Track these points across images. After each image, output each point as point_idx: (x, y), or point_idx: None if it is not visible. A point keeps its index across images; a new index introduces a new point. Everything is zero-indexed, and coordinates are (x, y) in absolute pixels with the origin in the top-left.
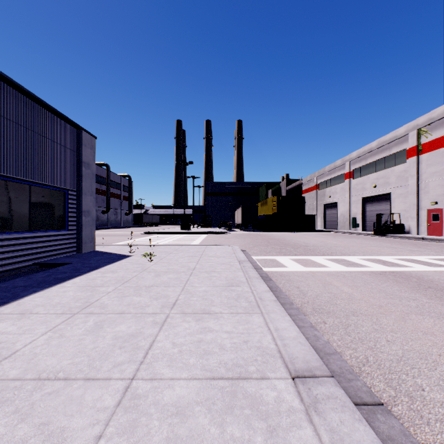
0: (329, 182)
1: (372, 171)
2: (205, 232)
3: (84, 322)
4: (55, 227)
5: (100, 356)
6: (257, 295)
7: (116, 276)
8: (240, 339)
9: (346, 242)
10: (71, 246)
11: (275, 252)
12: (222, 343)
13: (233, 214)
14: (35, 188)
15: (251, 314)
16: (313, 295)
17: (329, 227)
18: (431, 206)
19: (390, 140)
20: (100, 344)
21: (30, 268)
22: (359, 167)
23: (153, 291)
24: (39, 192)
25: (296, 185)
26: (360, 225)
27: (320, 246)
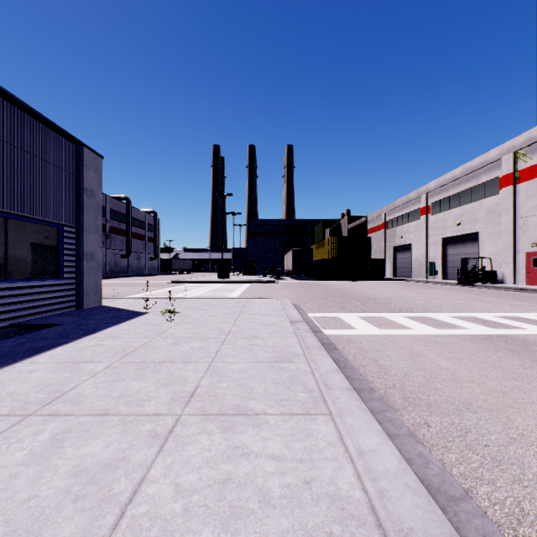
0: (400, 220)
1: (455, 204)
2: (248, 280)
3: (35, 435)
4: (45, 275)
5: (31, 523)
6: (320, 379)
7: (116, 344)
8: (297, 476)
9: (426, 294)
10: (67, 300)
11: (337, 308)
12: (265, 487)
13: (282, 258)
14: (14, 222)
15: (313, 416)
16: (400, 373)
17: (400, 274)
18: (532, 248)
19: (478, 166)
20: (42, 489)
21: (4, 331)
22: (438, 200)
23: (164, 371)
24: (21, 227)
25: (360, 223)
26: (440, 272)
27: (394, 299)
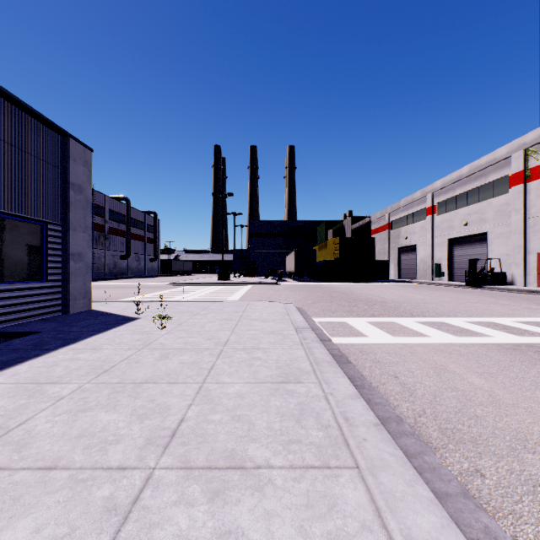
0: (405, 220)
1: (462, 204)
2: (249, 282)
3: None
4: (26, 277)
5: None
6: (337, 409)
7: (94, 358)
8: None
9: (435, 296)
10: (51, 304)
11: (343, 312)
12: None
13: (284, 259)
14: None
15: (335, 472)
16: (428, 394)
17: (405, 276)
18: None
19: (486, 164)
20: None
21: None
22: (444, 200)
23: (143, 396)
24: None
25: (364, 223)
26: (446, 273)
27: (403, 302)
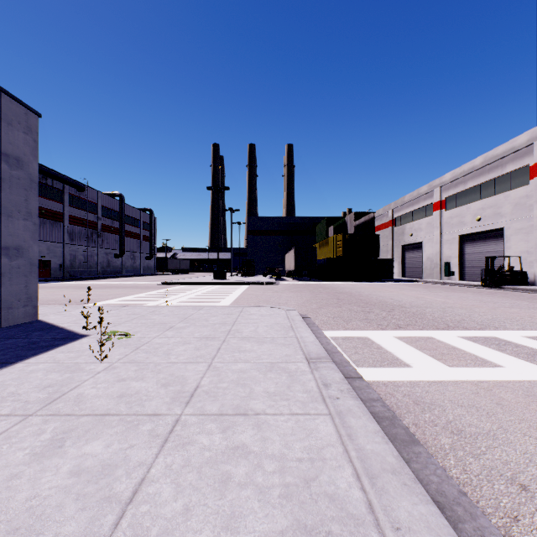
0: (410, 216)
1: (475, 198)
2: (246, 282)
3: None
4: None
5: None
6: None
7: None
8: None
9: (456, 299)
10: None
11: (359, 321)
12: None
13: (283, 258)
14: None
15: None
16: None
17: (409, 275)
18: None
19: (503, 154)
20: None
21: None
22: (454, 194)
23: None
24: None
25: (367, 220)
26: (456, 272)
27: (425, 307)
